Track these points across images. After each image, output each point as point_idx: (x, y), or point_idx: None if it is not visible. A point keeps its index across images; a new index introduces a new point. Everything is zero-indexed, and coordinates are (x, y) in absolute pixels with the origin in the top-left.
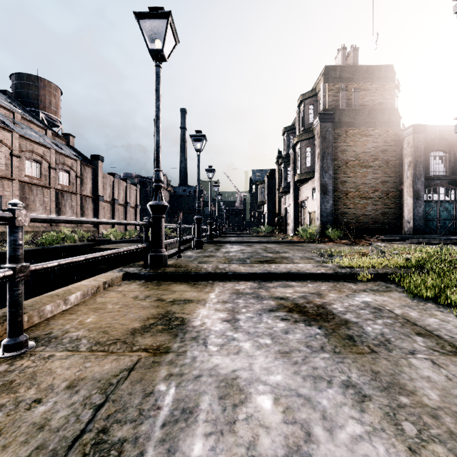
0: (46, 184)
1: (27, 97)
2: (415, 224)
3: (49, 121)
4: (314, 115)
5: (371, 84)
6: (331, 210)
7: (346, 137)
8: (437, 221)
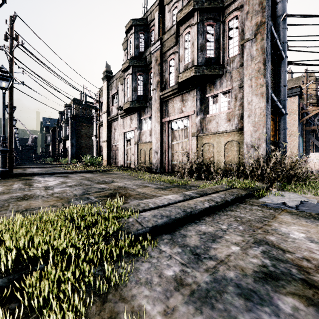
0: None
1: None
2: None
3: None
4: (70, 114)
5: (91, 109)
6: (75, 152)
7: (82, 126)
8: None
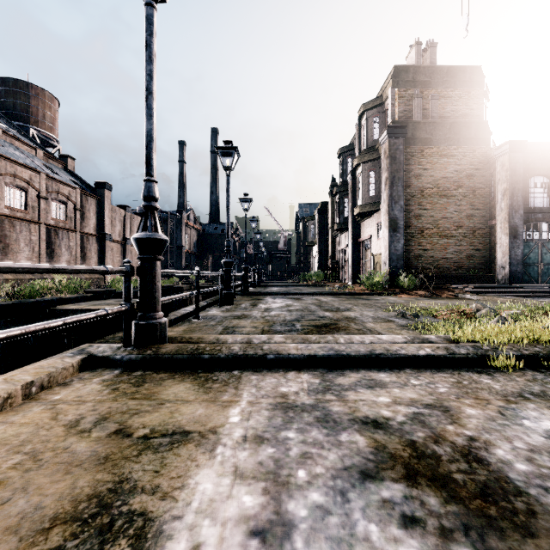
0: (33, 218)
1: (14, 108)
2: (512, 270)
3: (43, 140)
4: (380, 130)
5: (453, 90)
6: (403, 252)
7: (422, 158)
8: (538, 266)
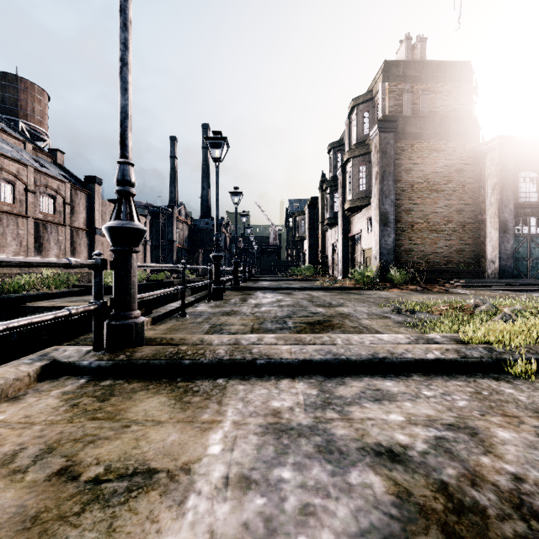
0: (21, 212)
1: (2, 102)
2: (502, 265)
3: (33, 134)
4: (370, 124)
5: (443, 85)
6: (393, 246)
7: (412, 152)
8: (527, 260)
